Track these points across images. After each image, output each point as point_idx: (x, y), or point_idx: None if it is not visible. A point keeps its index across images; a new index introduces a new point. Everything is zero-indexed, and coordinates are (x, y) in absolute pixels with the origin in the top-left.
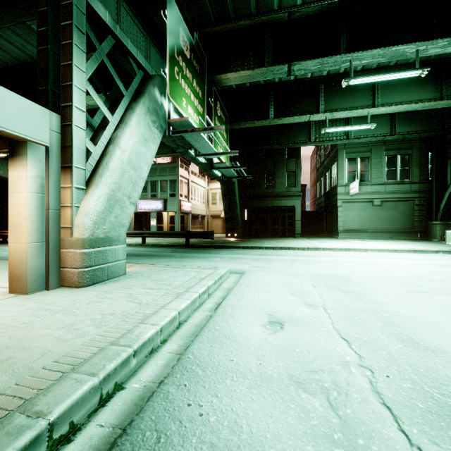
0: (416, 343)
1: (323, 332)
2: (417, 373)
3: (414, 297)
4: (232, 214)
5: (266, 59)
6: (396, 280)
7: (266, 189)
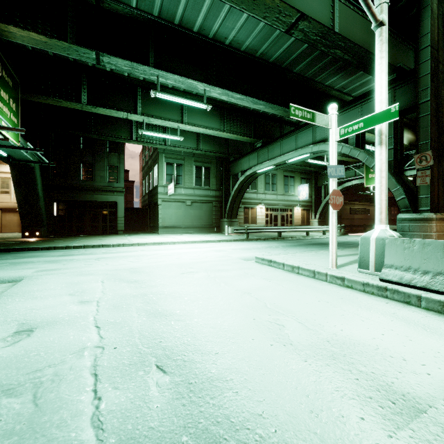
0: (158, 313)
1: (79, 326)
2: (142, 337)
3: (182, 277)
4: (32, 208)
5: (69, 34)
6: (179, 265)
7: (82, 181)
